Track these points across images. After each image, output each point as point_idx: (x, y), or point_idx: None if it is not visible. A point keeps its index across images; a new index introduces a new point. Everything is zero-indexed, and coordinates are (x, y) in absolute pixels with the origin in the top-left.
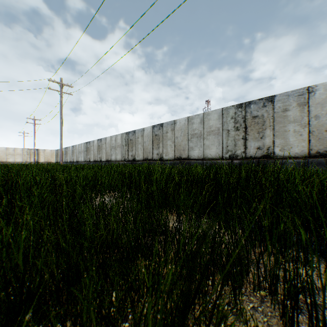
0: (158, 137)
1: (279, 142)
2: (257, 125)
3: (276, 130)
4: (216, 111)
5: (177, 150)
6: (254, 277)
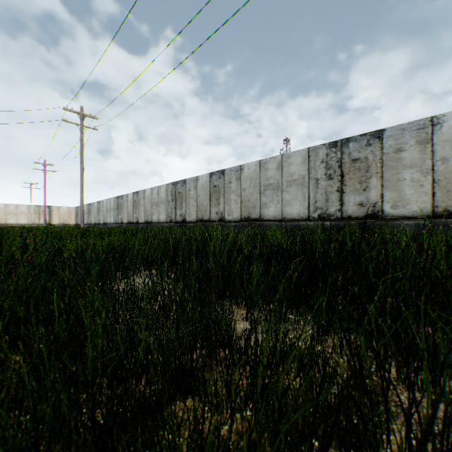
0: (217, 189)
1: (390, 196)
2: (358, 172)
3: (385, 179)
4: (300, 152)
5: (244, 208)
6: (401, 449)
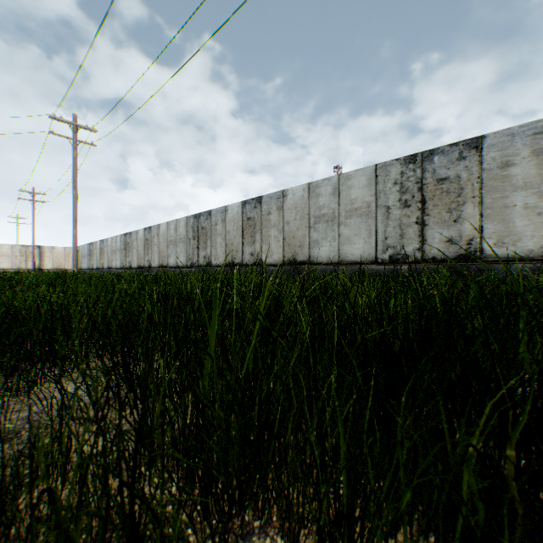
0: (252, 222)
1: (493, 229)
2: (446, 196)
3: (486, 205)
4: (363, 171)
5: (287, 247)
6: None
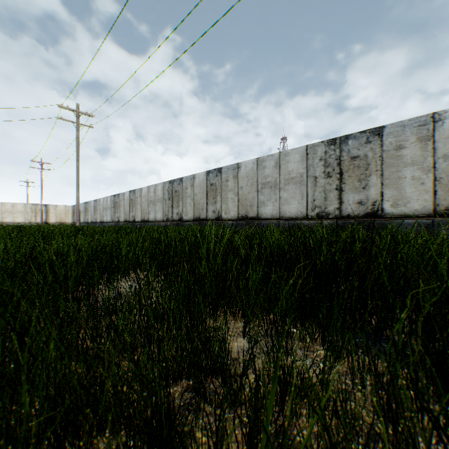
0: (214, 187)
1: (390, 194)
2: (357, 169)
3: (385, 177)
4: (298, 150)
5: (241, 206)
6: None
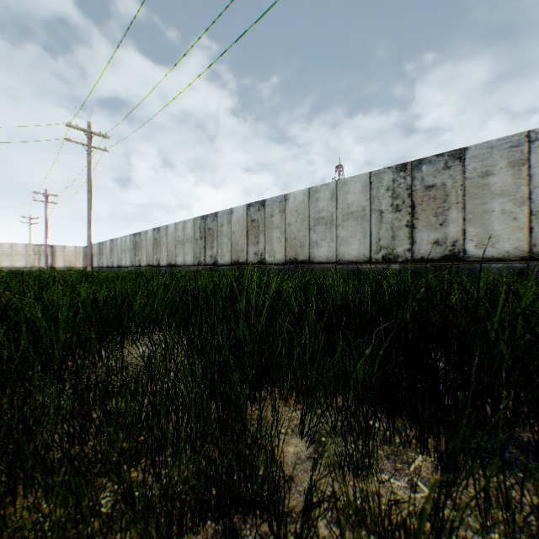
0: (256, 224)
1: (475, 232)
2: (433, 202)
3: (468, 210)
4: (359, 178)
5: (289, 248)
6: None
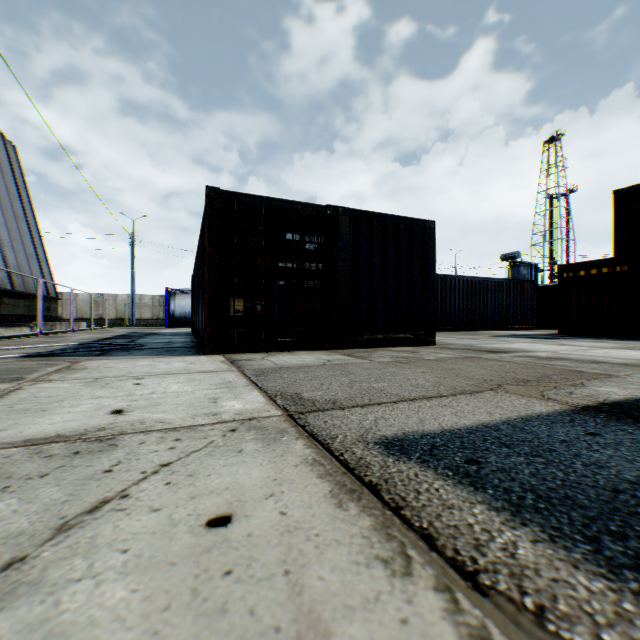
0: None
1: (67, 313)
2: None
3: (65, 308)
4: None
5: None
6: None
